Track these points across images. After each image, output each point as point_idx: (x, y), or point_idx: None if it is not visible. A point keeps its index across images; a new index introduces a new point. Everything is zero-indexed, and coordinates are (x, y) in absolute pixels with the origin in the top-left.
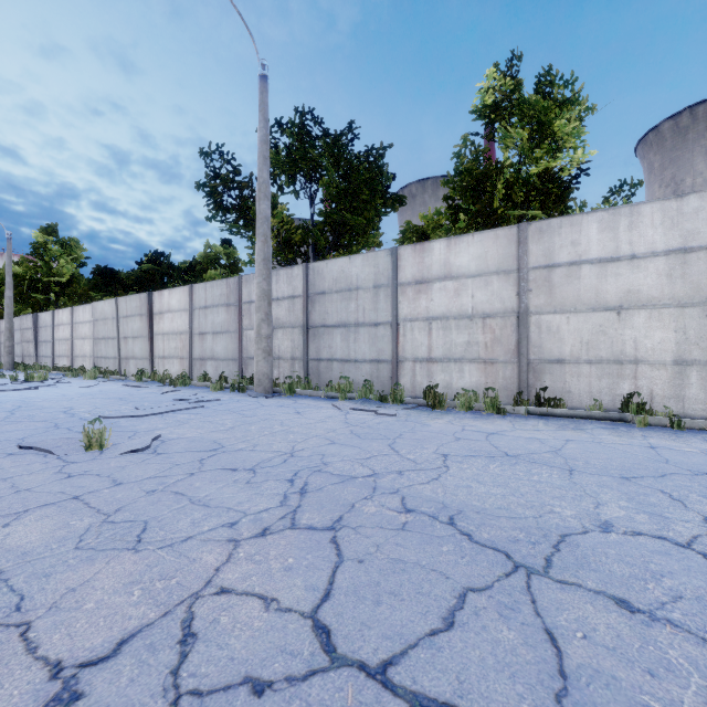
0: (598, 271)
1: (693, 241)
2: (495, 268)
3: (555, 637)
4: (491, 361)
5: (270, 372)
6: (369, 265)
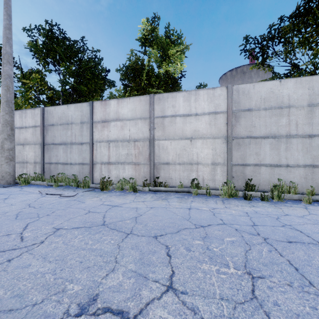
0: (183, 120)
1: (218, 109)
2: (139, 116)
3: None
4: (137, 164)
5: (11, 171)
6: (78, 110)
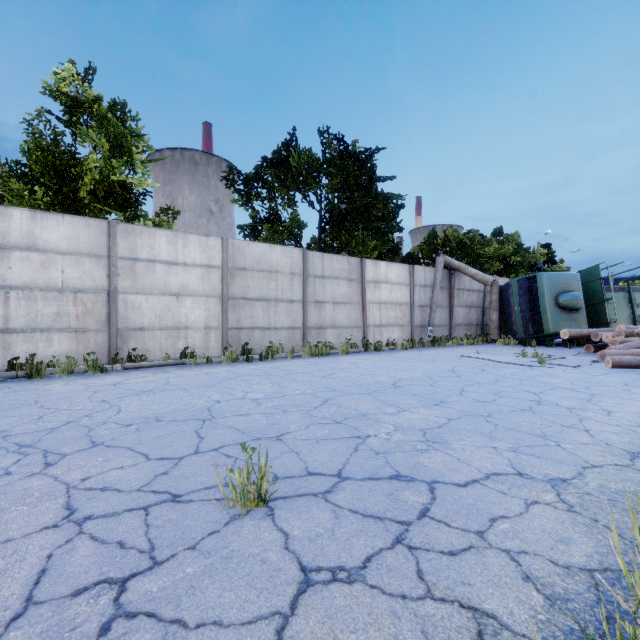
0: (166, 269)
1: (213, 262)
2: (87, 251)
3: (232, 426)
4: (83, 330)
5: None
6: None
